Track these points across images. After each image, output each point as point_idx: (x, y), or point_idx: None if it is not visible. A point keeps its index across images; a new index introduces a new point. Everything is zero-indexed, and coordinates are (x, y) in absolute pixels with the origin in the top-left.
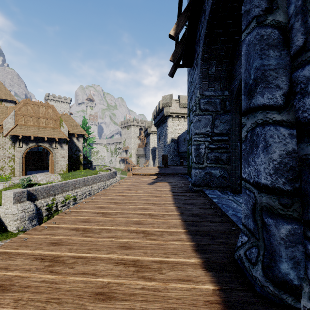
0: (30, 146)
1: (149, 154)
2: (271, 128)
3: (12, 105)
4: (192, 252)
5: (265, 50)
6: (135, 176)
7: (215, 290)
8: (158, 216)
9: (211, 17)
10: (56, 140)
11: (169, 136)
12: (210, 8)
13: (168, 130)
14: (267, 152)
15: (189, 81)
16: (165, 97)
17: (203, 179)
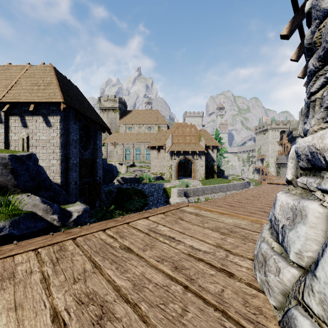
0: (180, 158)
1: None
2: None
3: (166, 127)
4: None
5: None
6: (270, 185)
7: None
8: None
9: None
10: (197, 152)
11: None
12: None
13: None
14: None
15: None
16: None
17: None
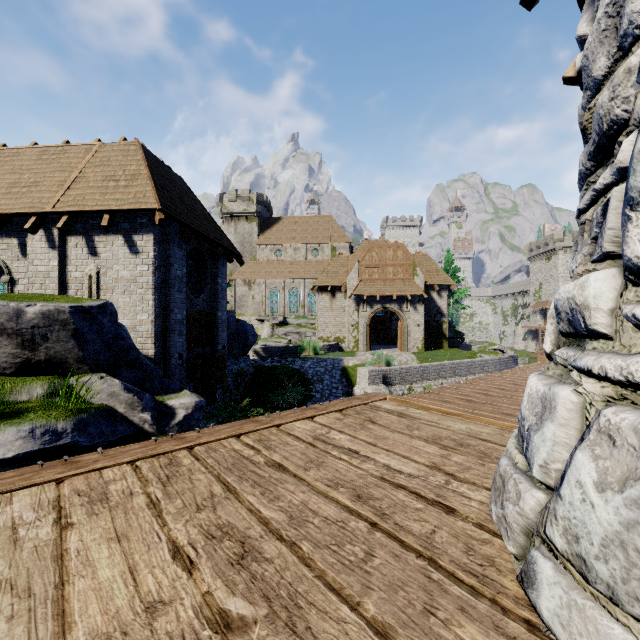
0: (375, 309)
1: None
2: None
3: (347, 249)
4: None
5: None
6: None
7: None
8: None
9: None
10: (408, 298)
11: None
12: None
13: None
14: None
15: None
16: None
17: None
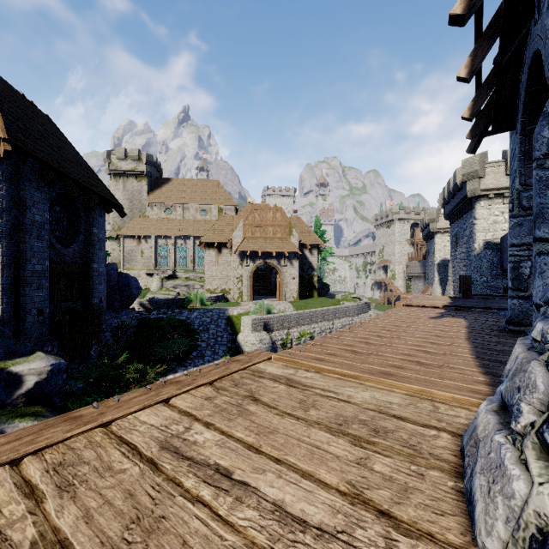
0: (257, 263)
1: (432, 273)
2: (545, 258)
3: (232, 211)
4: (474, 366)
5: (543, 190)
6: (407, 308)
7: (486, 380)
8: (442, 345)
9: (531, 84)
10: (286, 254)
11: (479, 237)
12: (528, 77)
13: (476, 226)
14: (542, 278)
15: (510, 148)
16: (470, 161)
17: (527, 315)
